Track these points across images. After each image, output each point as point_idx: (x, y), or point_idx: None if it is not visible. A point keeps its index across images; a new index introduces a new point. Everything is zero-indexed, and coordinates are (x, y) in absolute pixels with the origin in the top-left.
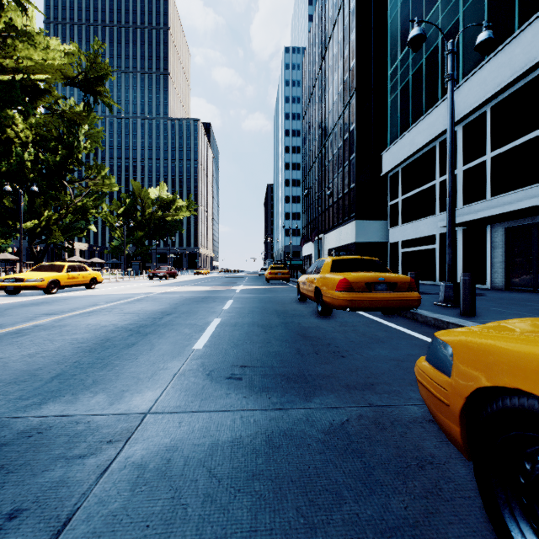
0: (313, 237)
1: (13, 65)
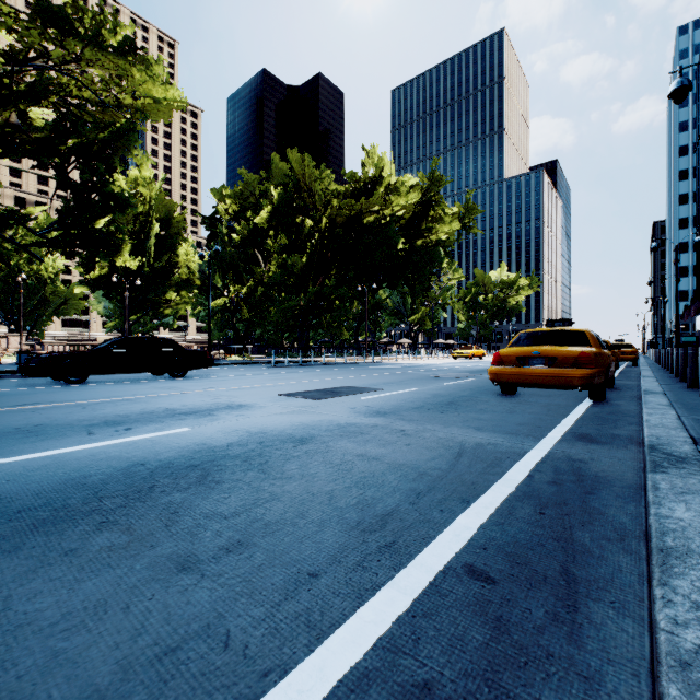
0: (692, 311)
1: (434, 238)
